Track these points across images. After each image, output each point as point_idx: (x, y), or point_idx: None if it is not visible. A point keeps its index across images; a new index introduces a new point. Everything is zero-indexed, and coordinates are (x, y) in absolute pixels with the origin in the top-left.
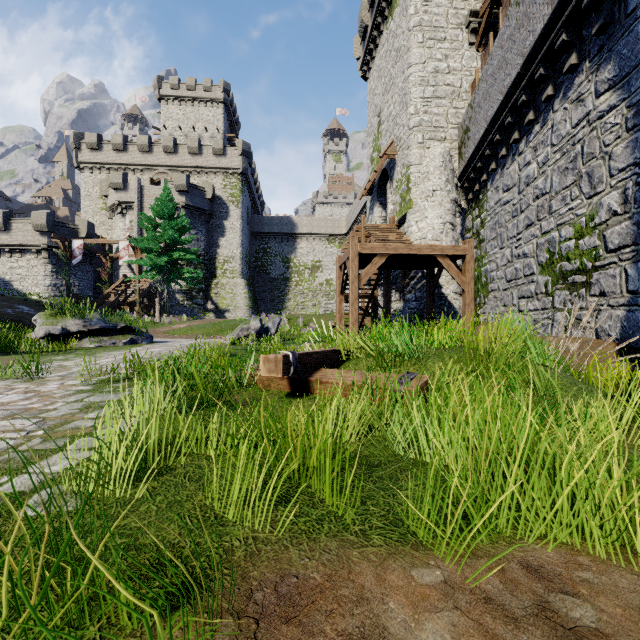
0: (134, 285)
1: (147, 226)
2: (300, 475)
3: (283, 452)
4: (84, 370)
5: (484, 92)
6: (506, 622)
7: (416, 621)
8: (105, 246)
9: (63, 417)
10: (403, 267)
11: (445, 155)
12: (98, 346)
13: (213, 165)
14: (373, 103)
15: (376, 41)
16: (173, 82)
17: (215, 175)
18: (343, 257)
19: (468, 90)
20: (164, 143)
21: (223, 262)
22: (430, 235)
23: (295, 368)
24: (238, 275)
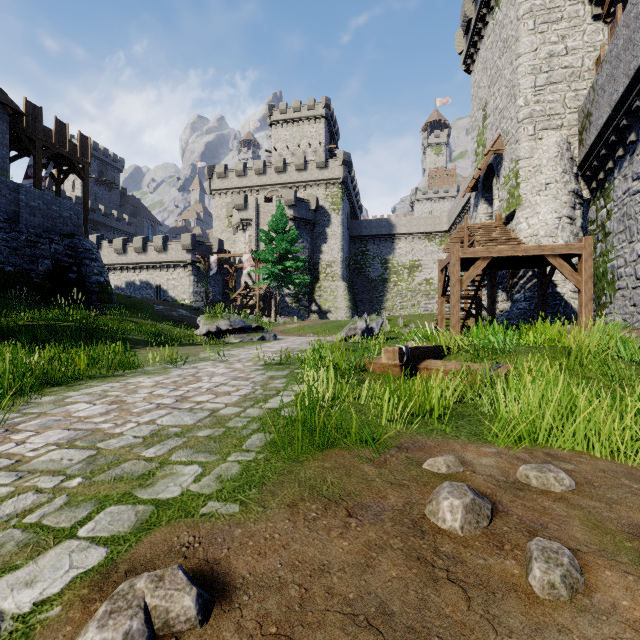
0: (252, 290)
1: (265, 240)
2: (417, 415)
3: (409, 398)
4: (248, 357)
5: (608, 74)
6: (524, 463)
7: (479, 458)
8: (230, 258)
9: (263, 381)
10: (509, 267)
11: (561, 144)
12: (240, 341)
13: (316, 178)
14: (477, 96)
15: (481, 33)
16: (282, 108)
17: (318, 187)
18: (444, 261)
19: (591, 68)
20: (275, 164)
21: (325, 267)
22: (542, 231)
23: (407, 357)
24: (339, 278)
